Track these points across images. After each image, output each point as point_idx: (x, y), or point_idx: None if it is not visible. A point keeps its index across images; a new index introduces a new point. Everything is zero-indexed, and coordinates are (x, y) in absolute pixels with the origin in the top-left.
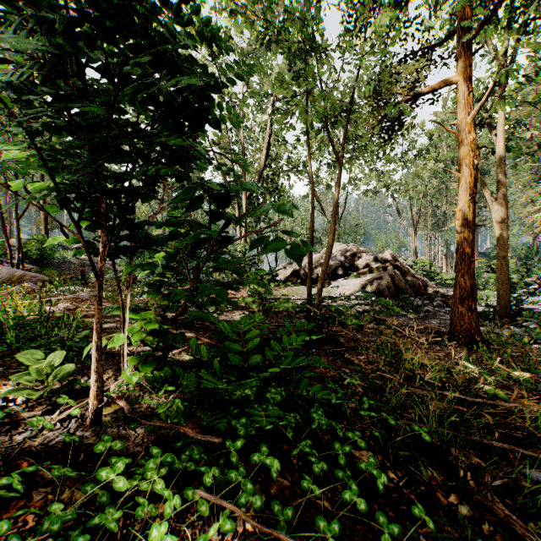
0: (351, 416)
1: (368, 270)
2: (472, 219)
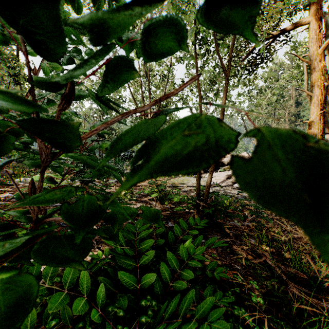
0: None
1: None
2: (321, 128)
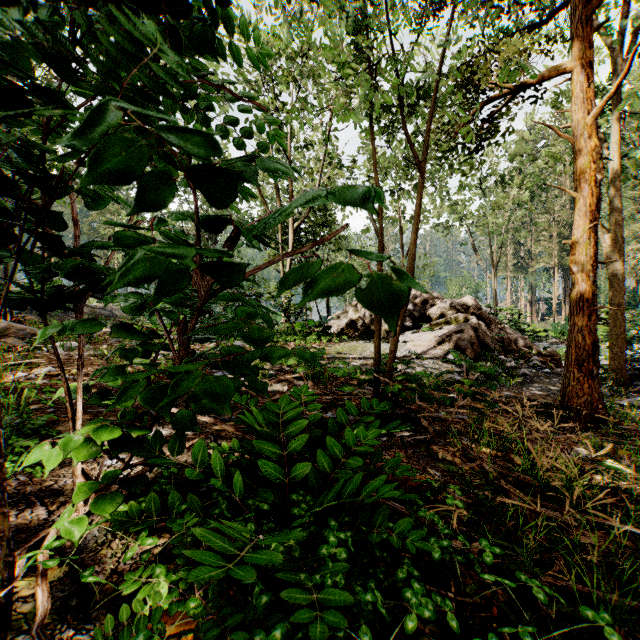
0: (462, 573)
1: (444, 321)
2: (593, 254)
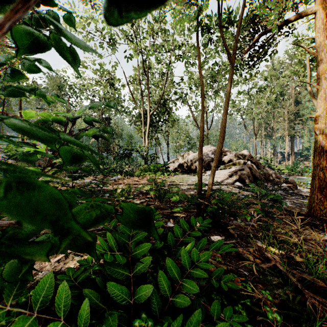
0: None
1: (232, 164)
2: None
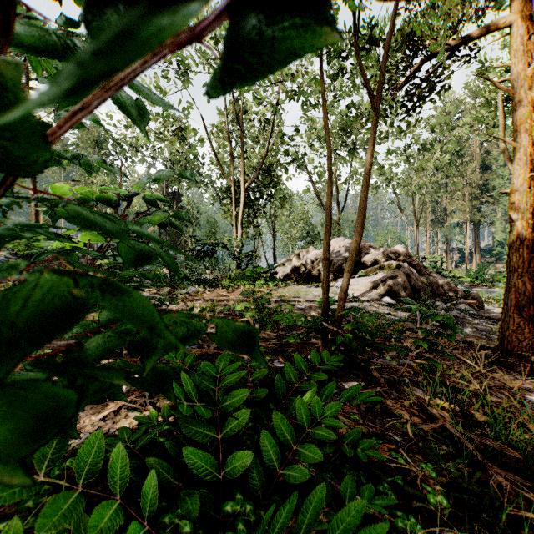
0: None
1: (378, 268)
2: (532, 202)
